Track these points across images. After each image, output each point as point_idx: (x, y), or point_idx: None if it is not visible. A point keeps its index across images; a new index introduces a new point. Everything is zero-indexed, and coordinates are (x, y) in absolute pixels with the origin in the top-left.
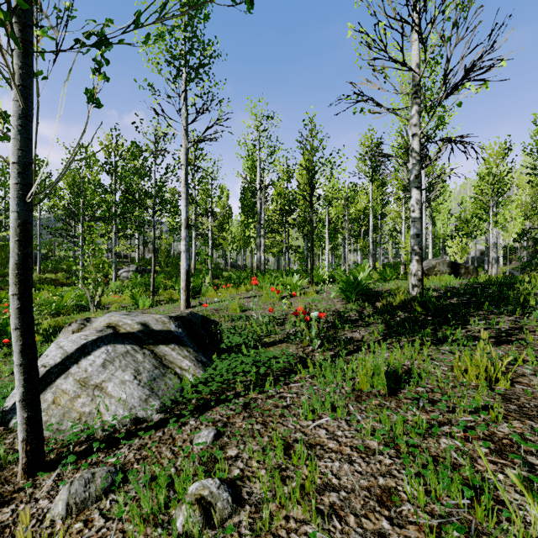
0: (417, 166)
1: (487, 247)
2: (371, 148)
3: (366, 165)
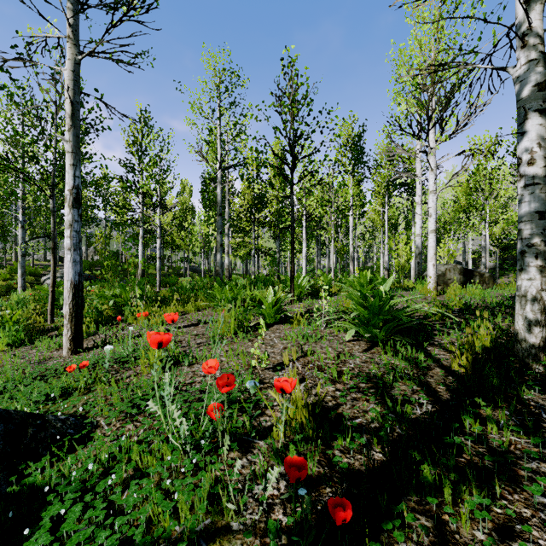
0: (541, 63)
1: (464, 252)
2: (353, 136)
3: (346, 156)
